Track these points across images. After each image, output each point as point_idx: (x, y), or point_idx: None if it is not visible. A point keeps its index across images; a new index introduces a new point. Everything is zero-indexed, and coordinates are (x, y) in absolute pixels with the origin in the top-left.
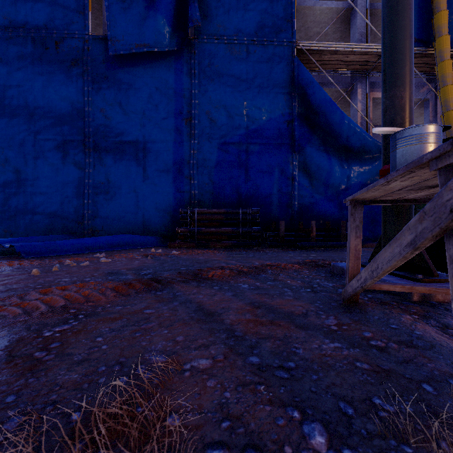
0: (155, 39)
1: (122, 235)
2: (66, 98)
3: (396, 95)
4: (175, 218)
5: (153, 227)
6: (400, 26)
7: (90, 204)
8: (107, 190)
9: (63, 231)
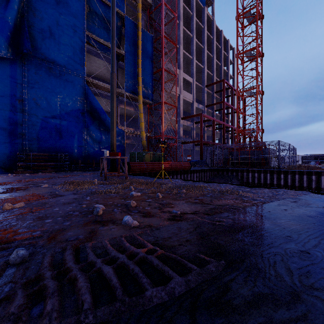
0: None
1: None
2: None
3: (113, 133)
4: (11, 157)
5: None
6: (113, 118)
7: None
8: None
9: None
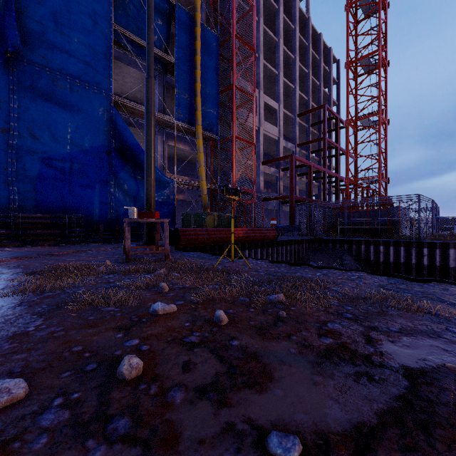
0: None
1: None
2: None
3: (149, 180)
4: None
5: None
6: (150, 154)
7: None
8: None
9: None
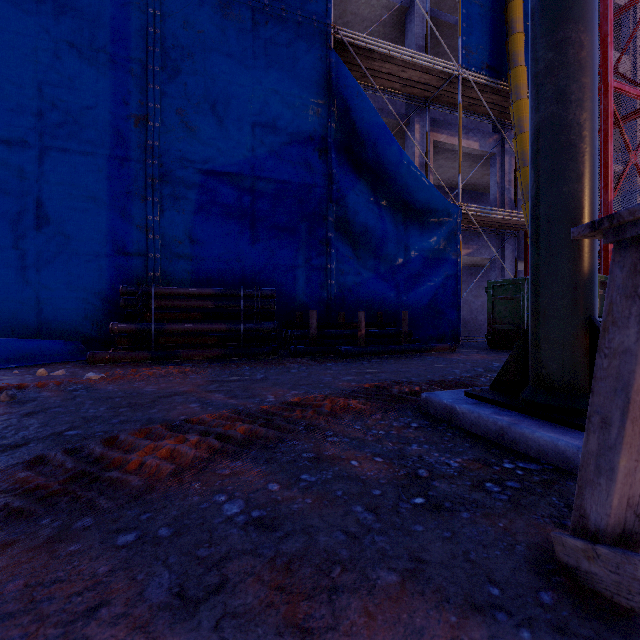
0: None
1: None
2: None
3: (571, 40)
4: (113, 304)
5: (63, 321)
6: None
7: None
8: None
9: None
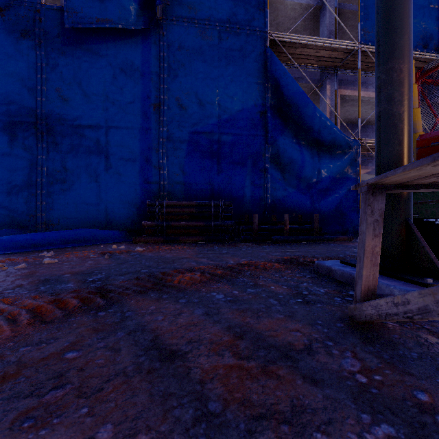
0: (119, 15)
1: (80, 229)
2: (15, 73)
3: (394, 68)
4: (142, 210)
5: (118, 220)
6: None
7: (43, 195)
8: (63, 179)
9: (10, 225)
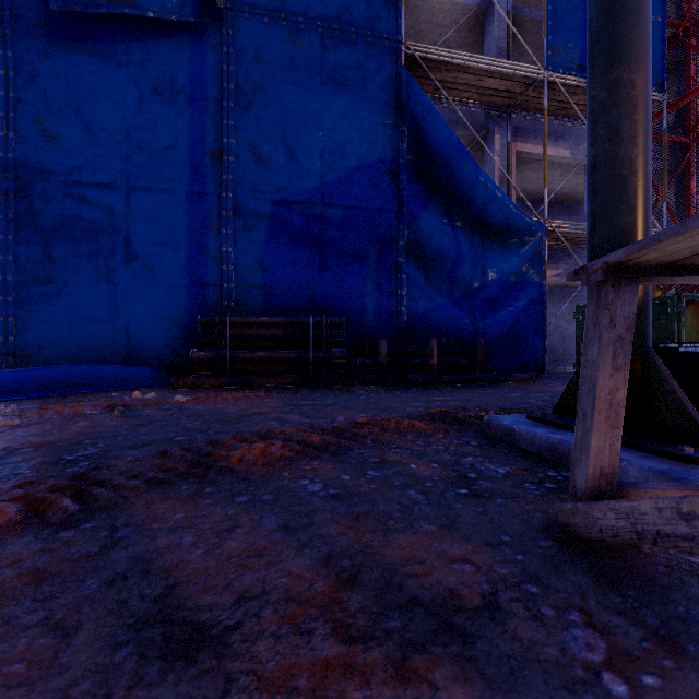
0: None
1: (76, 365)
2: None
3: (622, 80)
4: (191, 333)
5: (148, 349)
6: None
7: (10, 304)
8: (48, 277)
9: None
